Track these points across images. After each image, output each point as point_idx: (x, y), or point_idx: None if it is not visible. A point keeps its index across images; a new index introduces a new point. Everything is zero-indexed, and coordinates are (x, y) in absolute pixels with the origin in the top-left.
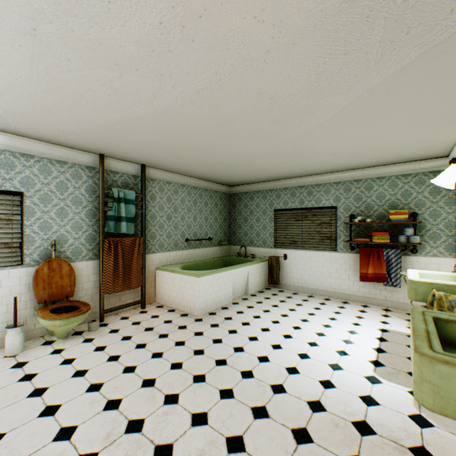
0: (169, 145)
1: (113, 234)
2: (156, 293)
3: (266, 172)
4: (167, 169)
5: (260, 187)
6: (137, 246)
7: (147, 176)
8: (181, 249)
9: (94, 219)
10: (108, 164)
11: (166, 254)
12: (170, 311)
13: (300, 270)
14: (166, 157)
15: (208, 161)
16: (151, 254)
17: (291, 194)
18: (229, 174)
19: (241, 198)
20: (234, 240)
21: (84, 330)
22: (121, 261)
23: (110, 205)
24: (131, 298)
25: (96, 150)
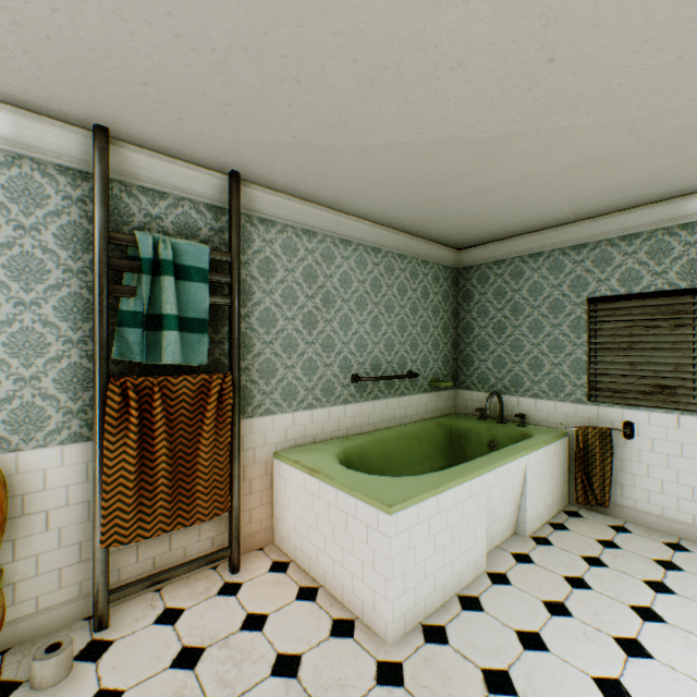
0: (277, 18)
1: (149, 366)
2: (274, 518)
3: (593, 176)
4: (303, 193)
5: (543, 241)
6: (214, 401)
7: (250, 210)
8: (340, 402)
9: (86, 324)
10: (130, 165)
11: (301, 414)
12: (303, 594)
13: (687, 474)
14: (285, 124)
15: (418, 130)
16: (261, 416)
17: (649, 250)
18: (468, 198)
19: (487, 276)
20: (468, 377)
21: (20, 681)
22: (162, 446)
23: (128, 282)
24: (203, 538)
25: (71, 106)
